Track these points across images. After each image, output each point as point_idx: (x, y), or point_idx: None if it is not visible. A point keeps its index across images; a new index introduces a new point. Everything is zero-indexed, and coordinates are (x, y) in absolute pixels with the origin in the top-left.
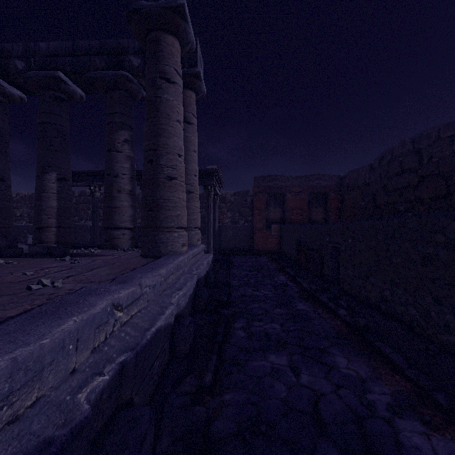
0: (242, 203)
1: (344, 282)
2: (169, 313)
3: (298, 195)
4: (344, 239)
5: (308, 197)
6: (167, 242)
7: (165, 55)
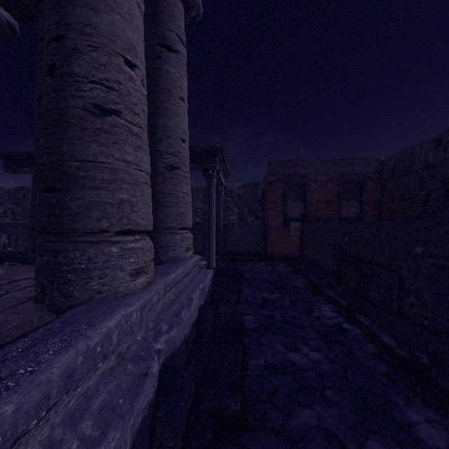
0: (252, 197)
1: None
2: None
3: (325, 185)
4: None
5: (337, 188)
6: (88, 268)
7: None
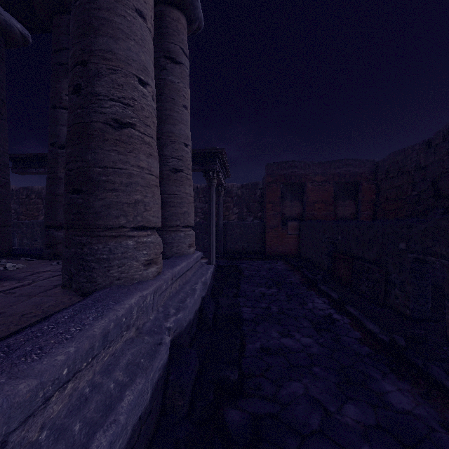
0: (251, 197)
1: None
2: None
3: (322, 186)
4: None
5: (334, 188)
6: (109, 258)
7: None
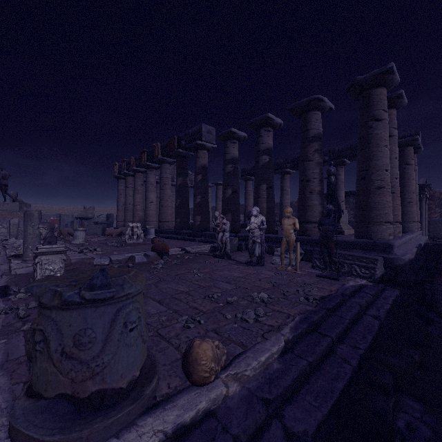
0: None
1: None
2: (422, 243)
3: None
4: None
5: None
6: (408, 227)
7: (407, 155)
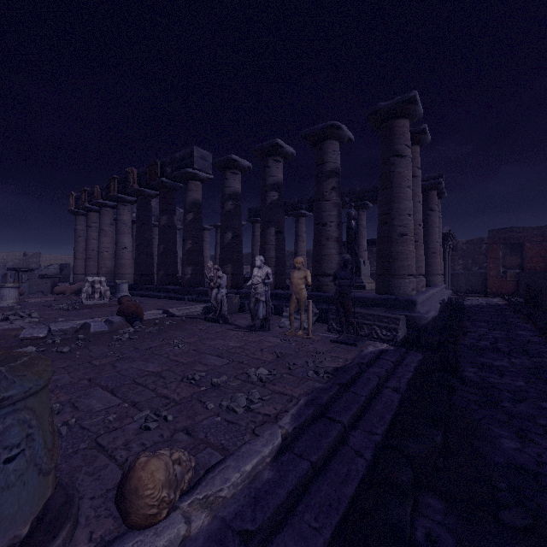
0: (476, 251)
1: (543, 305)
2: (445, 298)
3: (540, 244)
4: (543, 281)
5: None
6: (432, 280)
7: (431, 200)
